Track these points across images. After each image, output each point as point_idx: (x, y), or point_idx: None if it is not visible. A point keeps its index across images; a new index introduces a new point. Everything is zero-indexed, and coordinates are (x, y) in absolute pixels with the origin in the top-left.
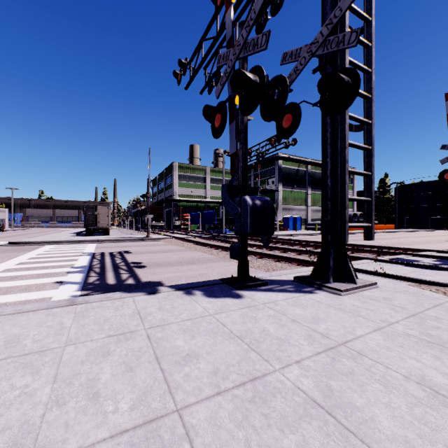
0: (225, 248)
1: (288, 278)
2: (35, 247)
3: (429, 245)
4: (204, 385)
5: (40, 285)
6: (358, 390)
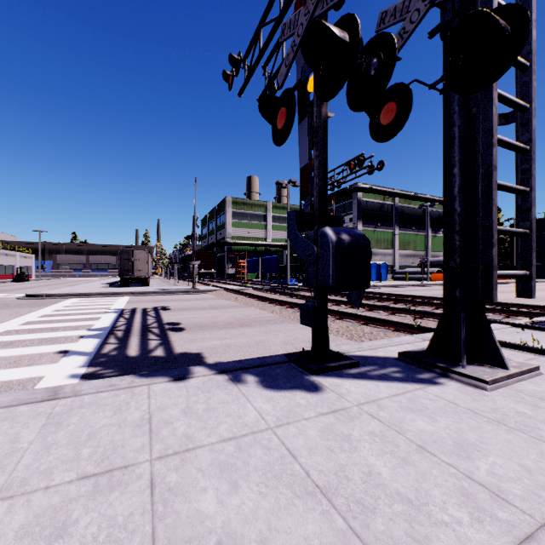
0: (291, 305)
1: (388, 353)
2: (55, 301)
3: None
4: None
5: (37, 356)
6: None
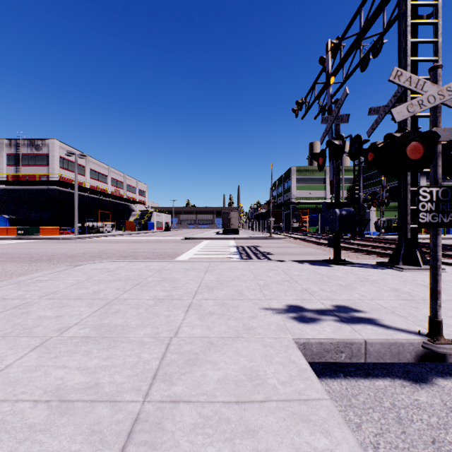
0: None
1: (374, 263)
2: (199, 241)
3: None
4: (303, 279)
5: (221, 258)
6: (361, 286)
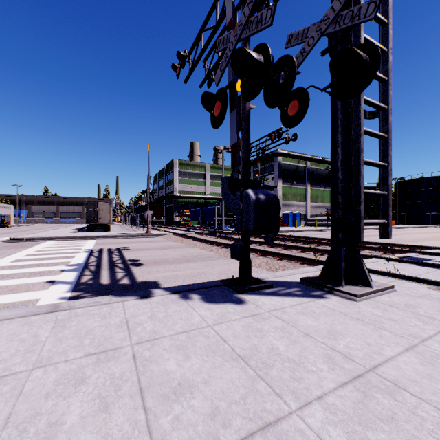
0: (225, 245)
1: (294, 279)
2: (35, 243)
3: (434, 242)
4: (198, 437)
5: (30, 285)
6: None
